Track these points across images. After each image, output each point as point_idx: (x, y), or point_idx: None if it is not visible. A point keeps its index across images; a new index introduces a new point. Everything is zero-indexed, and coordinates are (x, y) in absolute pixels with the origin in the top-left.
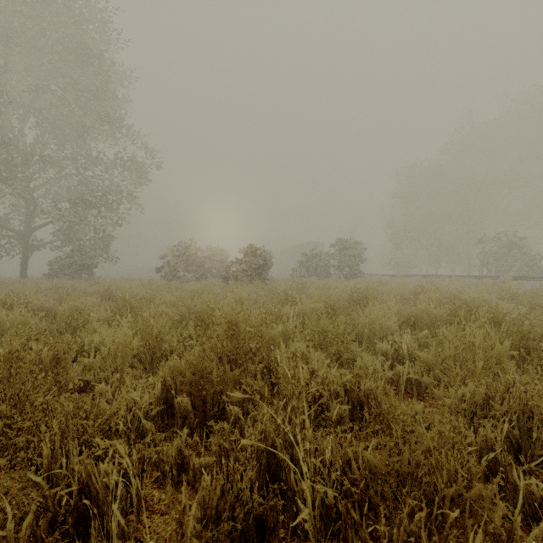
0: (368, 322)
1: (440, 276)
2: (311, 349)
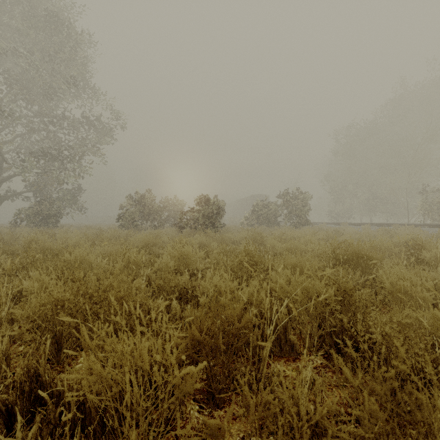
0: None
1: (386, 224)
2: None
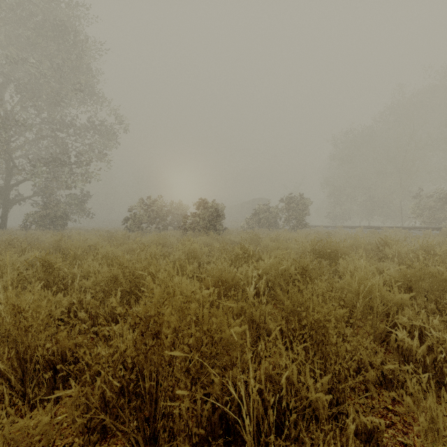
0: (362, 293)
1: (379, 227)
2: (311, 382)
